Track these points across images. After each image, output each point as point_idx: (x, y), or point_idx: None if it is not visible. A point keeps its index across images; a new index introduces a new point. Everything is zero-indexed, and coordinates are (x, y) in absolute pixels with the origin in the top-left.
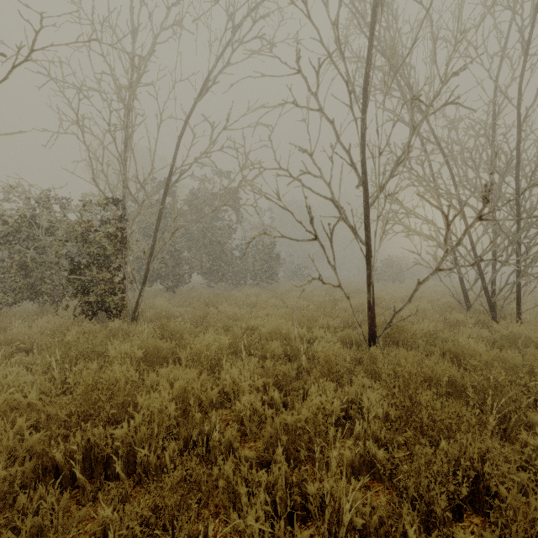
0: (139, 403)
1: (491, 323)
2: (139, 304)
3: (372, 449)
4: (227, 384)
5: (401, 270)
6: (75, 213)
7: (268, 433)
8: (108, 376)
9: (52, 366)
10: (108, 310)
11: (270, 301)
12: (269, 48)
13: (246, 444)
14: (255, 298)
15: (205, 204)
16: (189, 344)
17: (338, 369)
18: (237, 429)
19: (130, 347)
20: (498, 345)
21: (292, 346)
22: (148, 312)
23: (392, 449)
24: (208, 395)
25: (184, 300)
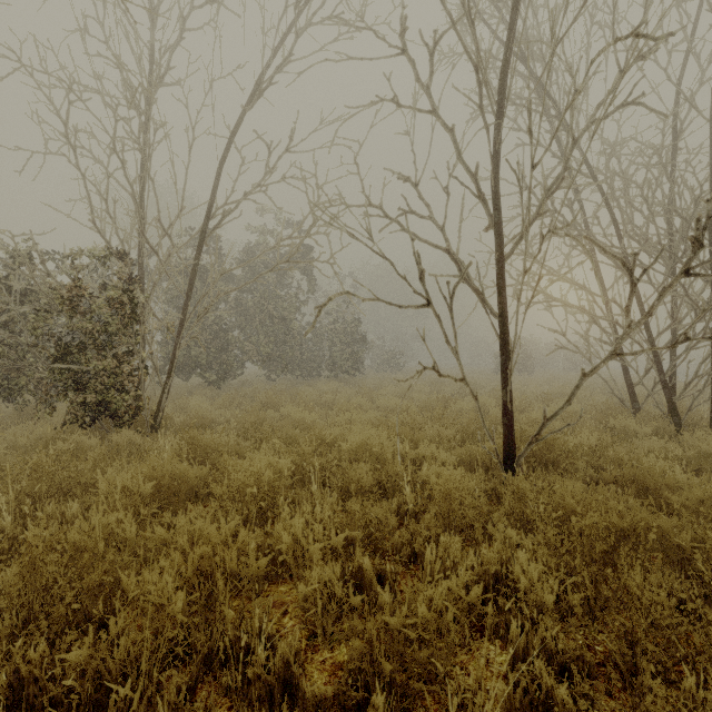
0: (124, 588)
1: (676, 433)
2: (161, 406)
3: (546, 678)
4: (284, 548)
5: (529, 357)
6: (65, 272)
7: (356, 653)
8: (78, 535)
9: (7, 508)
10: (115, 415)
11: (353, 400)
12: (352, 36)
13: (316, 655)
14: (333, 395)
15: (263, 266)
16: (229, 470)
17: (464, 513)
18: (300, 630)
19: (134, 477)
20: (694, 468)
21: (387, 470)
22: (178, 417)
23: (577, 674)
24: (249, 569)
25: (231, 399)
